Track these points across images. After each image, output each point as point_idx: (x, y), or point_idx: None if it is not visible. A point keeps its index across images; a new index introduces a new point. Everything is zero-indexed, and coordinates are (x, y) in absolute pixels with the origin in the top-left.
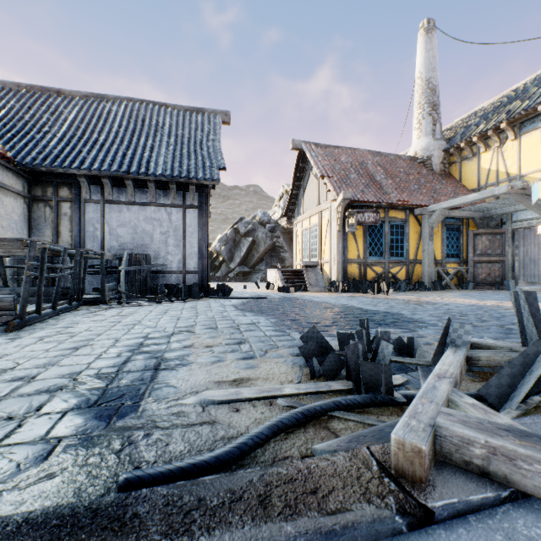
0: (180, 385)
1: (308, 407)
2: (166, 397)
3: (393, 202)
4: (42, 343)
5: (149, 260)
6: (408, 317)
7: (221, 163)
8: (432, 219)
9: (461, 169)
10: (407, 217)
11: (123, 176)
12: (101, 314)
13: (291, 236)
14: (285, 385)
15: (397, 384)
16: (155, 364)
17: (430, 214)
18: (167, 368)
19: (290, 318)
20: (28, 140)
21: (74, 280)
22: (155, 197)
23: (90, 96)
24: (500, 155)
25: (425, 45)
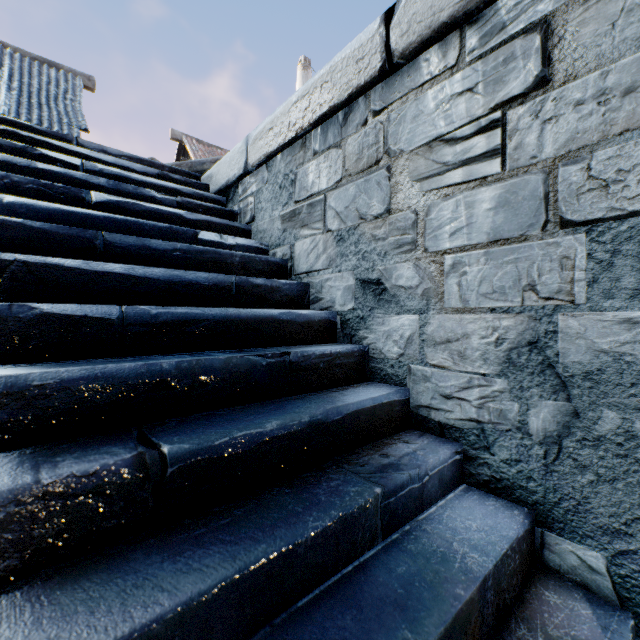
0: None
1: None
2: None
3: None
4: None
5: None
6: None
7: (83, 124)
8: None
9: None
10: None
11: None
12: None
13: None
14: None
15: None
16: None
17: None
18: None
19: None
20: None
21: None
22: None
23: None
24: None
25: (303, 79)
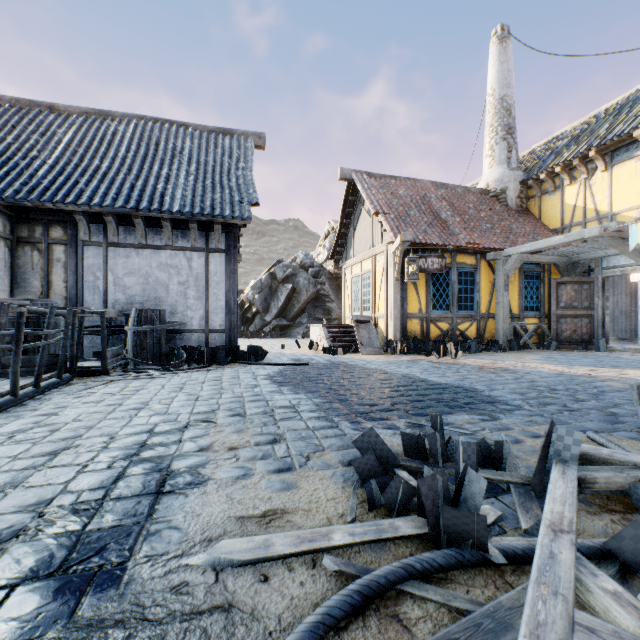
0: (187, 526)
1: (368, 581)
2: (165, 552)
3: (462, 245)
4: (11, 444)
5: (163, 317)
6: (485, 394)
7: (254, 197)
8: (508, 265)
9: (542, 205)
10: (477, 263)
11: (131, 213)
12: (98, 392)
13: (338, 282)
14: (334, 527)
15: (489, 523)
16: (157, 483)
17: (506, 259)
18: (173, 492)
19: (338, 397)
20: (10, 168)
21: (65, 347)
22: (172, 239)
23: (90, 113)
24: (587, 189)
25: (499, 56)
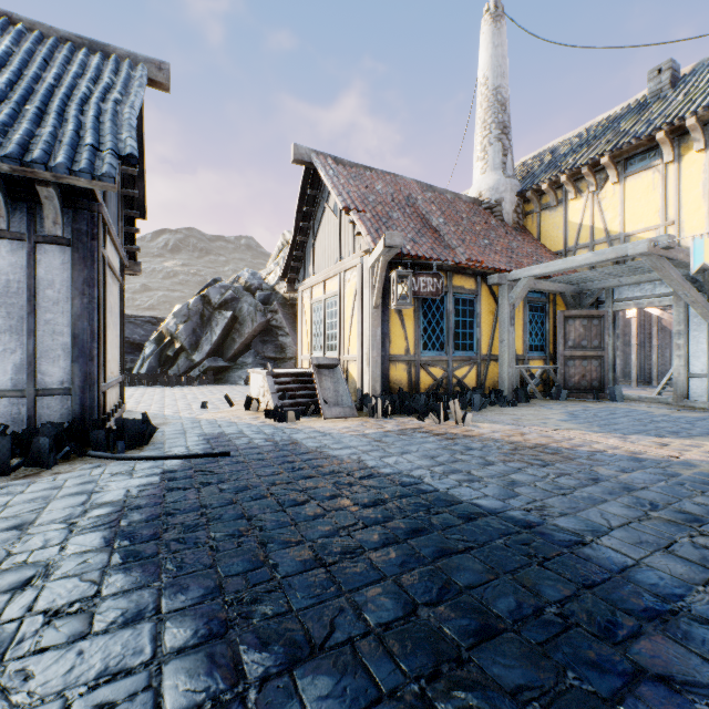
0: None
1: None
2: None
3: (461, 261)
4: None
5: None
6: (605, 562)
7: (126, 145)
8: (515, 292)
9: (541, 222)
10: (478, 288)
11: None
12: None
13: (295, 310)
14: None
15: None
16: None
17: (511, 284)
18: None
19: (255, 633)
20: None
21: None
22: None
23: None
24: (596, 205)
25: (492, 37)
